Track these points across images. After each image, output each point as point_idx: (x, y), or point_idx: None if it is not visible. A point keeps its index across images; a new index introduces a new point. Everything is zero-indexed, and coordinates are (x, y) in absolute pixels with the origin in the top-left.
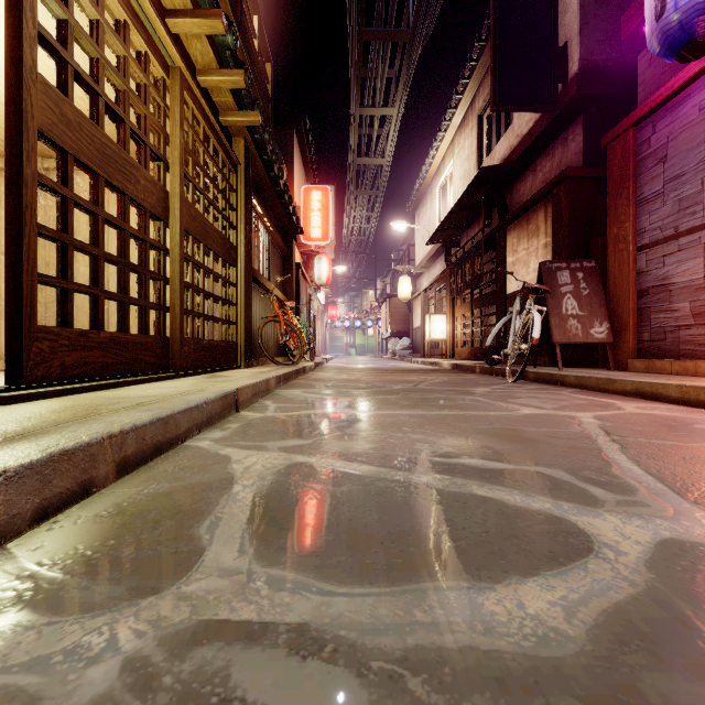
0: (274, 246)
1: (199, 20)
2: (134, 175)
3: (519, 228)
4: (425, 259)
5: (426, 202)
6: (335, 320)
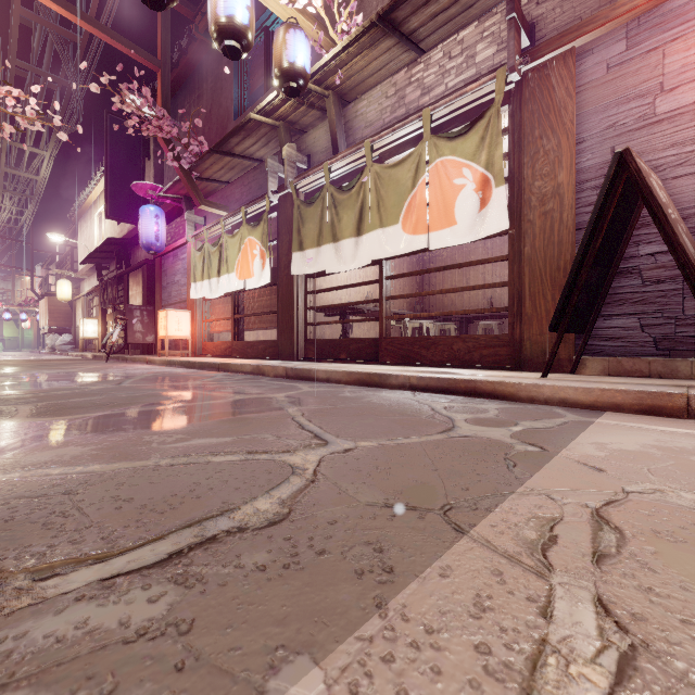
0: None
1: None
2: None
3: (134, 277)
4: (86, 269)
5: (87, 220)
6: None
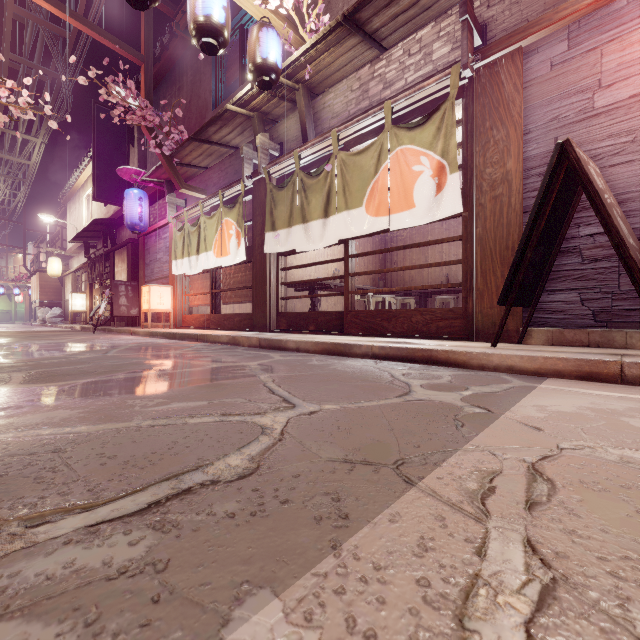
0: None
1: None
2: None
3: (119, 255)
4: (75, 247)
5: (76, 202)
6: None
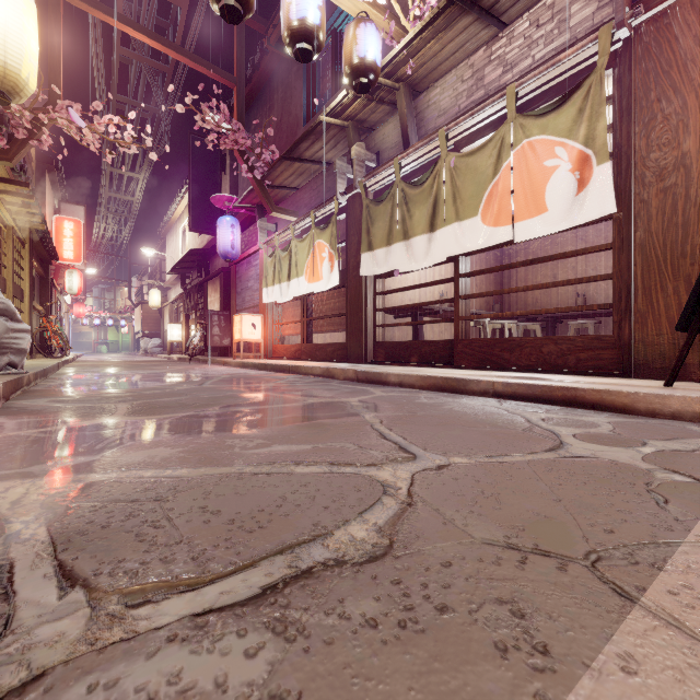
0: (35, 273)
1: (26, 209)
2: (0, 280)
3: (212, 285)
4: (172, 278)
5: (173, 234)
6: (82, 317)
